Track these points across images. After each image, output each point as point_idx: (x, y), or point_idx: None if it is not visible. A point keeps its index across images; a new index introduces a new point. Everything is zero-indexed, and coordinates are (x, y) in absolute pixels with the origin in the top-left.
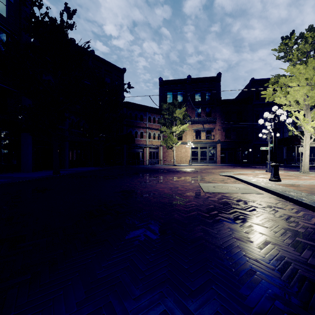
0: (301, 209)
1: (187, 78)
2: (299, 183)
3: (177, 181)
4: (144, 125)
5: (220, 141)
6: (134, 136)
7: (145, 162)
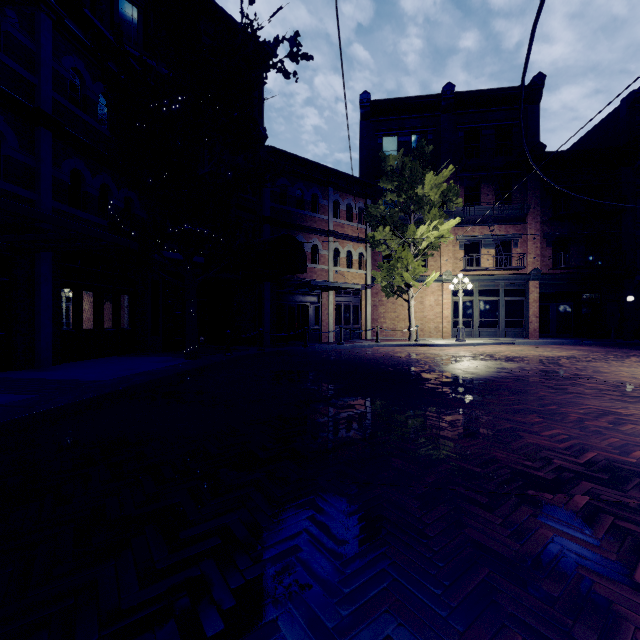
0: None
1: (444, 93)
2: None
3: None
4: (322, 226)
5: (538, 272)
6: None
7: (324, 335)
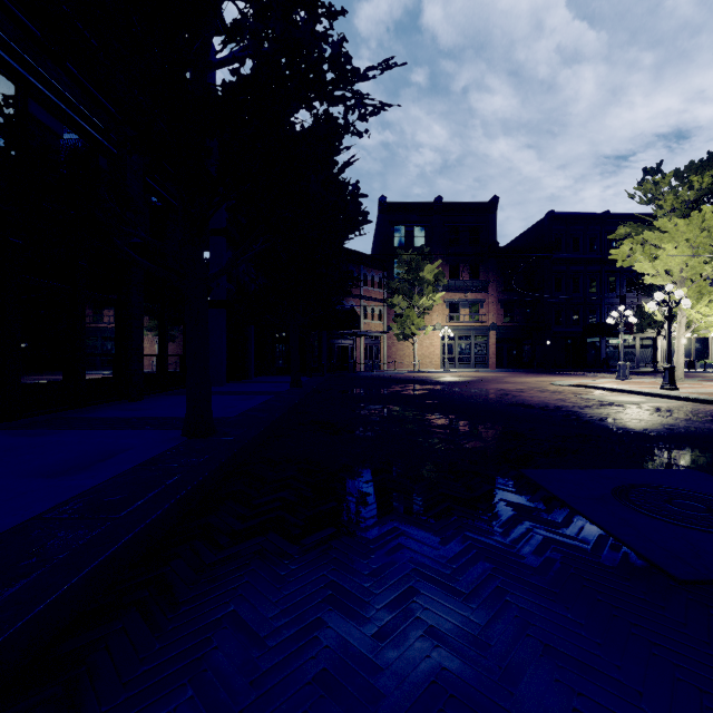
0: None
1: (436, 202)
2: (704, 391)
3: (530, 393)
4: (356, 292)
5: (495, 325)
6: None
7: (358, 366)
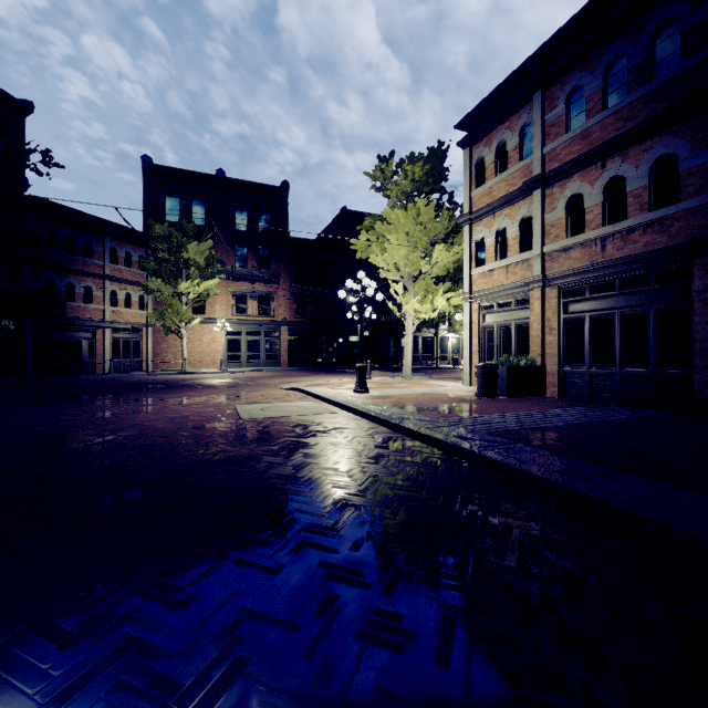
0: (374, 426)
1: (217, 175)
2: (391, 393)
3: (188, 405)
4: (97, 270)
5: (288, 320)
6: (62, 295)
7: (100, 367)
